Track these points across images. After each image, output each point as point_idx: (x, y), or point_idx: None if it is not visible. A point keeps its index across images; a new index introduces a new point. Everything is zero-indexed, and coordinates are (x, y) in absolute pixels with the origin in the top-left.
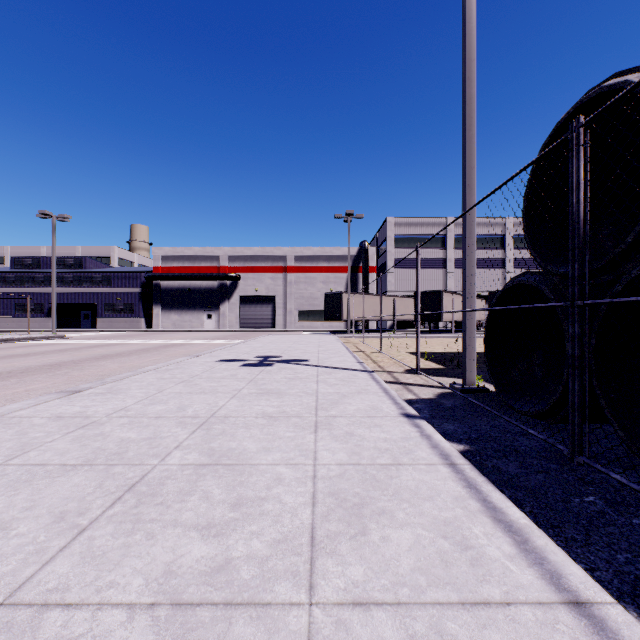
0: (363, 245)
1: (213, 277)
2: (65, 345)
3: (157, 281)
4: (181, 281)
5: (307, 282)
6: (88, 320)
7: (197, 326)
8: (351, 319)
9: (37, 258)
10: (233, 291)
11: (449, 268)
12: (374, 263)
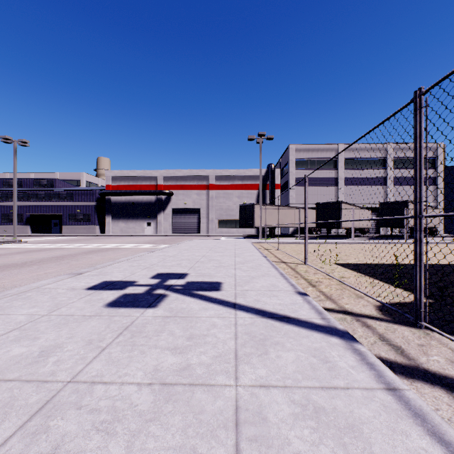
0: (270, 167)
1: (151, 193)
2: (0, 250)
3: (108, 197)
4: (127, 196)
5: (225, 197)
6: (57, 227)
7: (139, 232)
8: (261, 226)
9: (19, 180)
10: (167, 204)
11: (340, 185)
12: (279, 181)
